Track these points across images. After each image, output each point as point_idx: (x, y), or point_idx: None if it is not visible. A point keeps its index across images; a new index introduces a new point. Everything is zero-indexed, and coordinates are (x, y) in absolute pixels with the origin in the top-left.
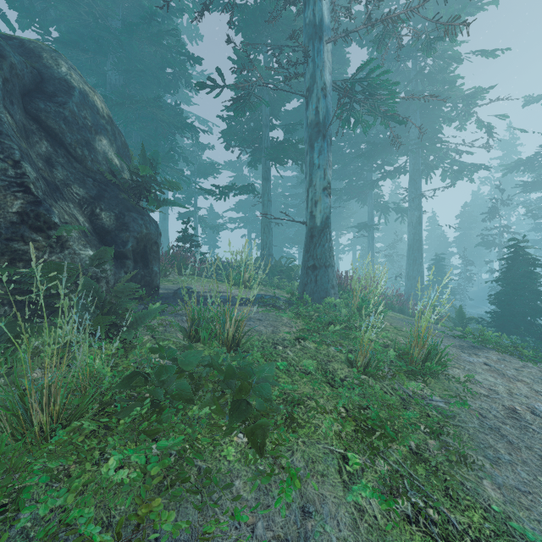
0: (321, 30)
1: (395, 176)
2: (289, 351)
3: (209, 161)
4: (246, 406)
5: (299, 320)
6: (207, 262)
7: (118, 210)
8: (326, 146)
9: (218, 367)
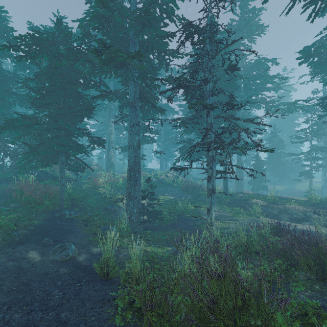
0: None
1: None
2: None
3: None
4: None
5: None
6: None
7: None
8: None
9: None
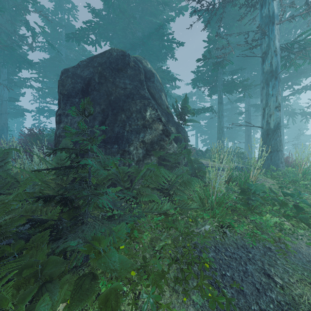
0: (273, 18)
1: (302, 92)
2: (279, 192)
3: (175, 95)
4: (300, 207)
5: (270, 179)
6: (194, 149)
7: (175, 126)
8: (277, 83)
9: (274, 192)
